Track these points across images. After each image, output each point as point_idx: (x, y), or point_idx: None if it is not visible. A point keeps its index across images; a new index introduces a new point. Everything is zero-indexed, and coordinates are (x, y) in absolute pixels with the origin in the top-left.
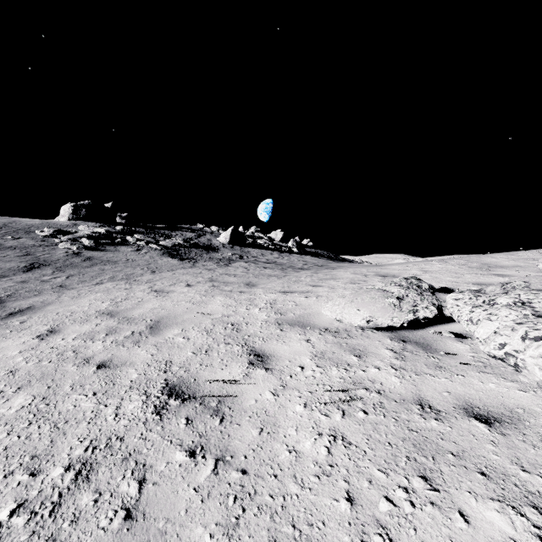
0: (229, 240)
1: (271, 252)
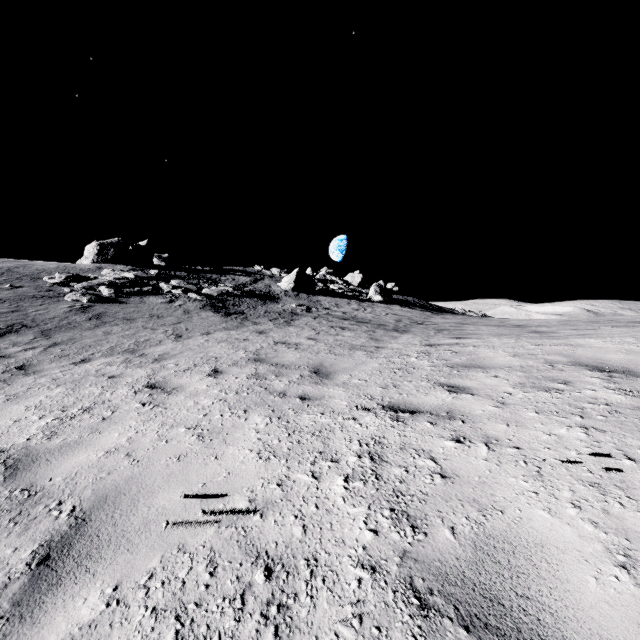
0: (293, 285)
1: (348, 301)
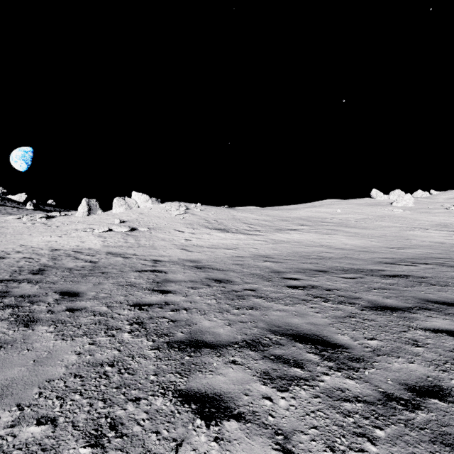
0: None
1: (12, 208)
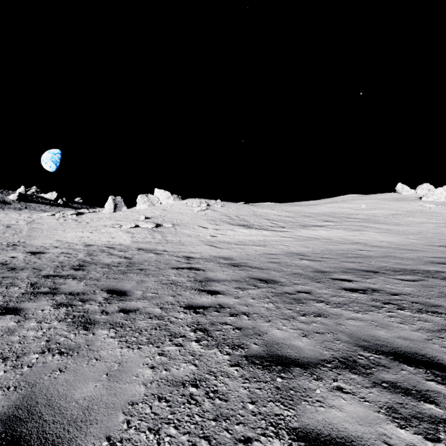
0: (17, 198)
1: (45, 206)
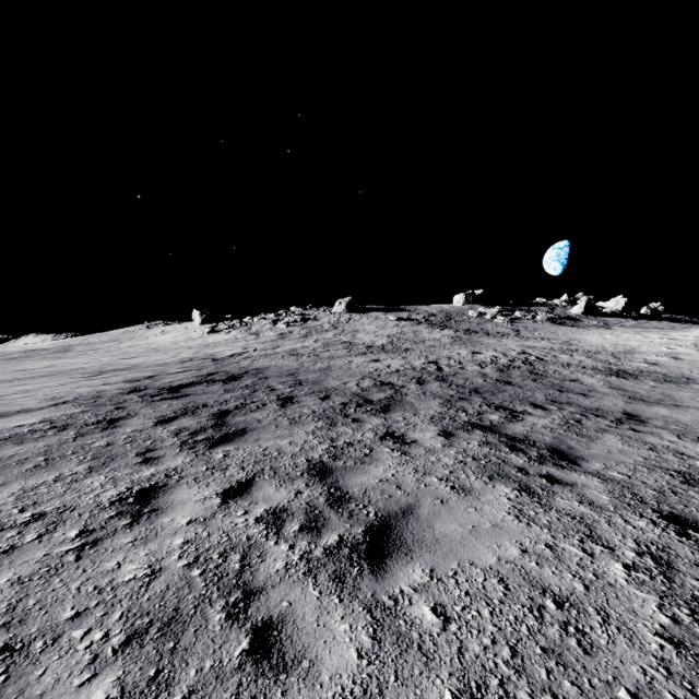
0: (582, 311)
1: (625, 320)
